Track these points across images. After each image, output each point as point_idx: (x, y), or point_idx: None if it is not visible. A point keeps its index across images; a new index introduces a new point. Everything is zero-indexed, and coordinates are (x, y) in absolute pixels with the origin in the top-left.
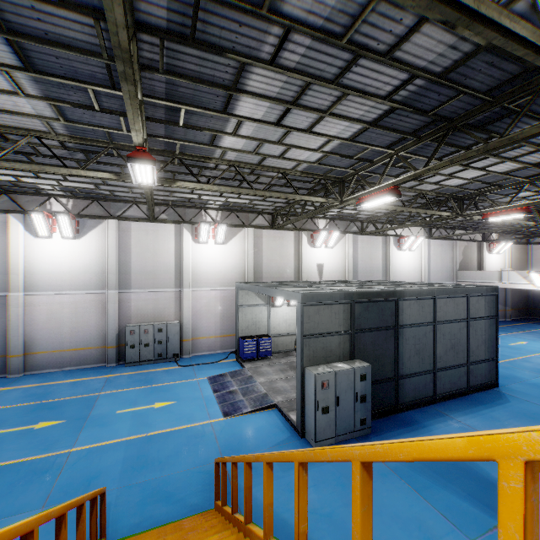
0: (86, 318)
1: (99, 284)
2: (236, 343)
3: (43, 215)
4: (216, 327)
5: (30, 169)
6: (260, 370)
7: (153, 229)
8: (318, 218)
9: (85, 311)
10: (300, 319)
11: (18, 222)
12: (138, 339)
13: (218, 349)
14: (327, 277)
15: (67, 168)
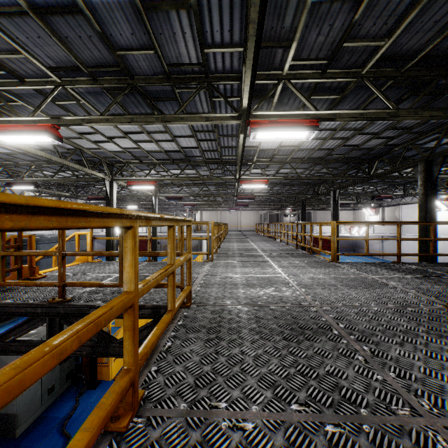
0: None
1: None
2: None
3: None
4: None
5: None
6: None
7: None
8: None
9: None
10: None
11: None
12: None
13: None
14: None
15: None
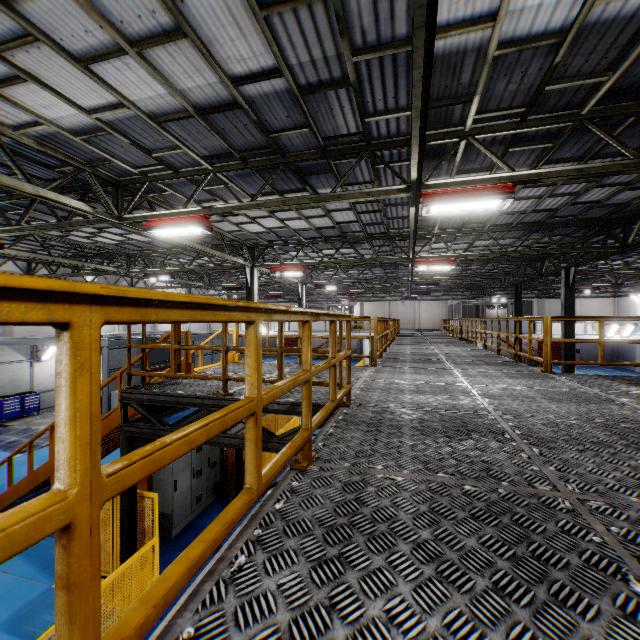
0: None
1: None
2: None
3: None
4: None
5: None
6: (36, 423)
7: None
8: (86, 270)
9: None
10: (108, 358)
11: None
12: None
13: None
14: None
15: None
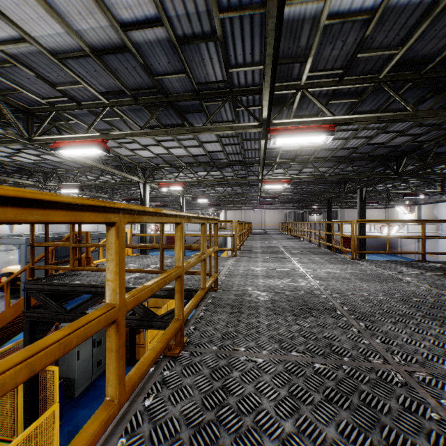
0: None
1: None
2: None
3: None
4: None
5: None
6: None
7: None
8: (10, 183)
9: None
10: (25, 253)
11: None
12: None
13: None
14: (19, 230)
15: None
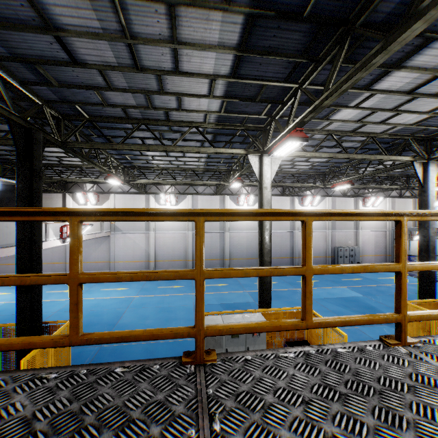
0: (318, 243)
1: (323, 227)
2: (392, 258)
3: (312, 197)
4: (372, 251)
5: (377, 187)
6: None
7: (345, 201)
8: None
9: (318, 240)
10: None
11: (297, 200)
12: (343, 254)
13: (373, 262)
14: None
15: (387, 185)
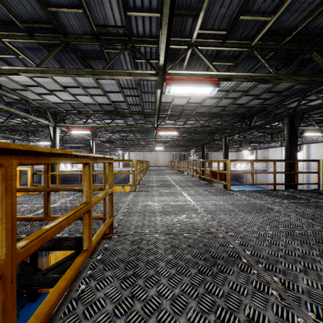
0: None
1: None
2: None
3: None
4: None
5: None
6: None
7: None
8: None
9: None
10: None
11: None
12: None
13: None
14: None
15: None
